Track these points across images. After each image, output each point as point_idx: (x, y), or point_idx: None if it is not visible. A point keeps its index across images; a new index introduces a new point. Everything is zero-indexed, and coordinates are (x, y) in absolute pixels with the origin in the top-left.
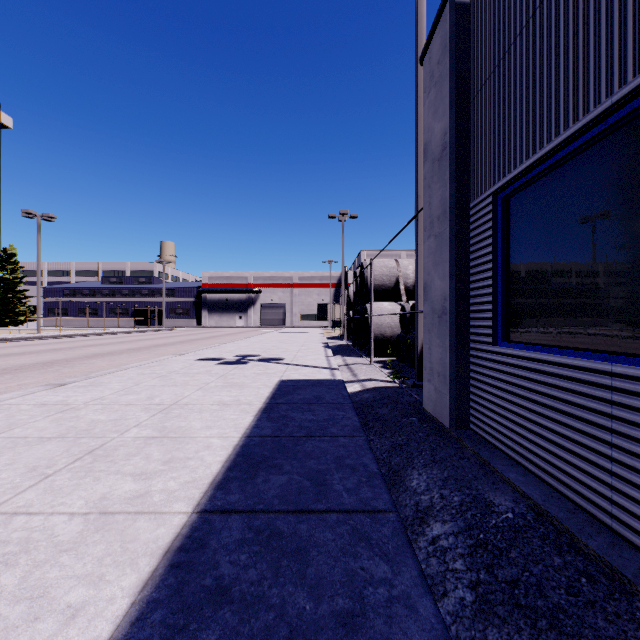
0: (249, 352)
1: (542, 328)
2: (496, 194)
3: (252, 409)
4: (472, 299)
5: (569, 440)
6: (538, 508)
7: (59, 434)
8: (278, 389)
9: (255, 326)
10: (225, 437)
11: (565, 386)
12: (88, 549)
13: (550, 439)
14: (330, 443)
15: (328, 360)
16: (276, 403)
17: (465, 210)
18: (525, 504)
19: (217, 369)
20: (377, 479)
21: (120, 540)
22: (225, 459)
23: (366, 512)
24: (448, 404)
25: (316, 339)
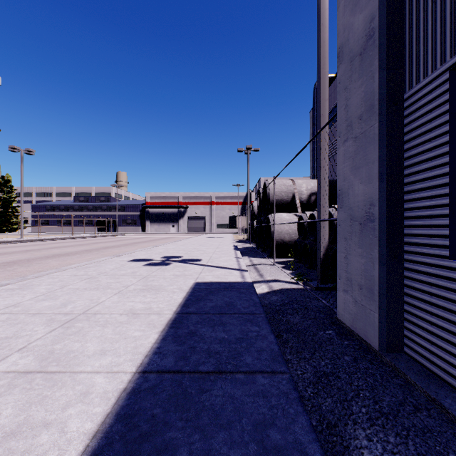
0: (174, 254)
1: None
2: (454, 69)
3: (160, 321)
4: (408, 203)
5: None
6: None
7: None
8: (191, 293)
9: (183, 232)
10: (114, 373)
11: None
12: None
13: None
14: (245, 387)
15: (238, 261)
16: (187, 313)
17: (398, 102)
18: None
19: (142, 270)
20: None
21: None
22: (96, 428)
23: None
24: (377, 323)
25: (228, 242)
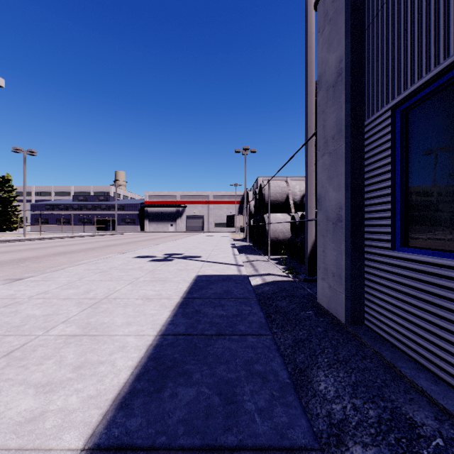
0: (175, 251)
1: (452, 234)
2: (394, 108)
3: (170, 304)
4: (366, 208)
5: None
6: None
7: None
8: (194, 284)
9: (182, 231)
10: (141, 335)
11: None
12: None
13: None
14: (239, 343)
15: (235, 258)
16: (191, 297)
17: (360, 128)
18: (450, 423)
19: (148, 265)
20: (290, 394)
21: None
22: (136, 364)
23: (284, 450)
24: (344, 302)
25: (226, 241)
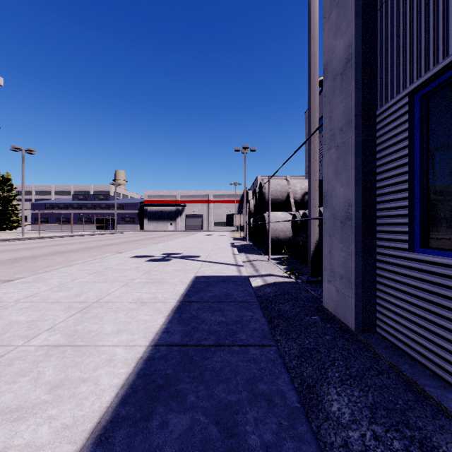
0: (173, 250)
1: None
2: (413, 94)
3: (166, 308)
4: (379, 205)
5: None
6: None
7: None
8: (192, 285)
9: (181, 230)
10: (131, 346)
11: None
12: None
13: None
14: (240, 356)
15: (235, 257)
16: (189, 301)
17: (371, 117)
18: None
19: (145, 265)
20: (301, 423)
21: None
22: (122, 382)
23: None
24: (354, 307)
25: (225, 240)
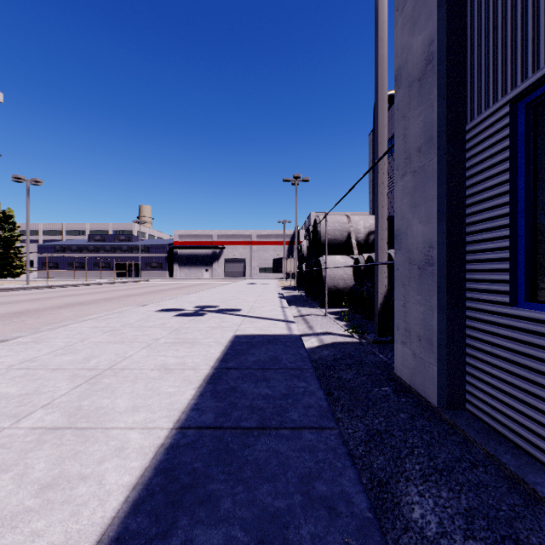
0: (209, 303)
1: None
2: (515, 101)
3: (196, 377)
4: (469, 246)
5: None
6: None
7: None
8: (231, 347)
9: (219, 278)
10: (150, 429)
11: None
12: None
13: None
14: (291, 442)
15: (284, 311)
16: (226, 368)
17: (459, 134)
18: None
19: (173, 321)
20: (375, 542)
21: None
22: (135, 480)
23: None
24: (436, 377)
25: (272, 290)
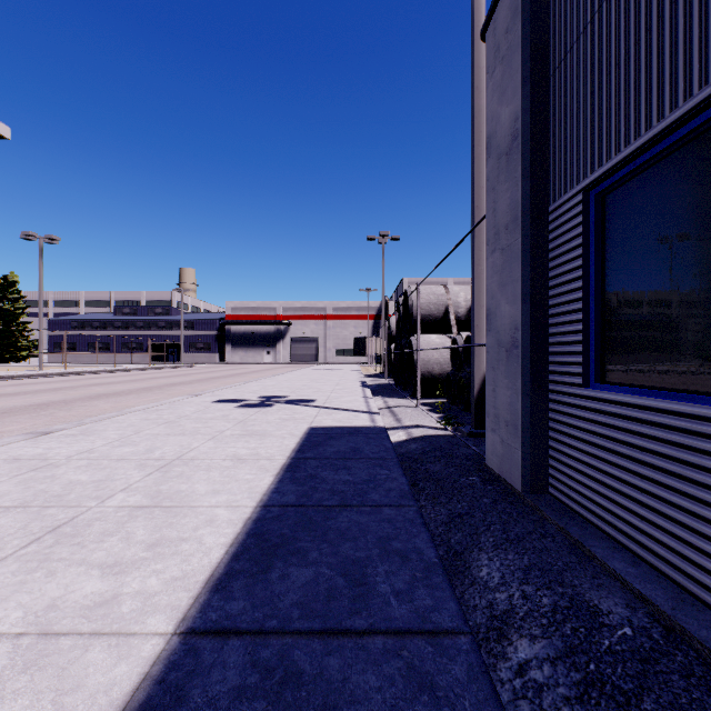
0: (275, 392)
1: (657, 365)
2: (587, 191)
3: (273, 466)
4: (552, 328)
5: (709, 523)
6: (666, 619)
7: (22, 502)
8: (307, 439)
9: (284, 362)
10: (235, 507)
11: (702, 447)
12: (1, 707)
13: (676, 519)
14: (371, 516)
15: (367, 402)
16: (303, 458)
17: (542, 215)
18: (645, 611)
19: (236, 413)
20: (437, 574)
21: (55, 688)
22: (231, 541)
23: (426, 634)
24: (520, 462)
25: (353, 377)
